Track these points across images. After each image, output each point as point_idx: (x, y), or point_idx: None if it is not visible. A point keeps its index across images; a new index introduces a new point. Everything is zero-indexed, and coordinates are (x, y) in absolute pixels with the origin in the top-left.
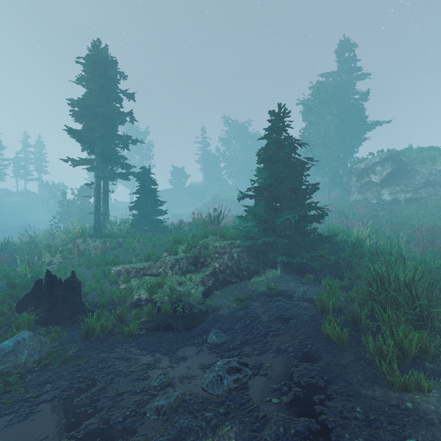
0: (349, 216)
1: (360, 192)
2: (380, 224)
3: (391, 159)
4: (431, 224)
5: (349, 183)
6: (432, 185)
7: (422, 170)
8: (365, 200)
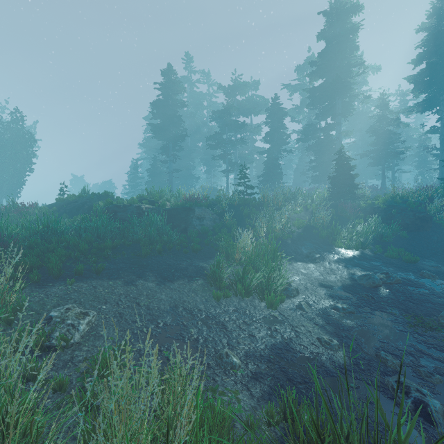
0: None
1: None
2: None
3: None
4: None
5: None
6: None
7: None
8: None
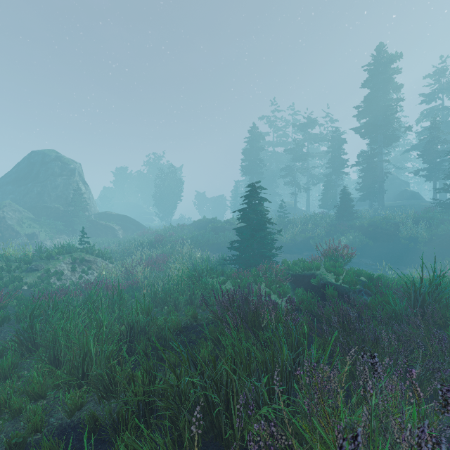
0: None
1: None
2: None
3: None
4: None
5: None
6: None
7: None
8: None
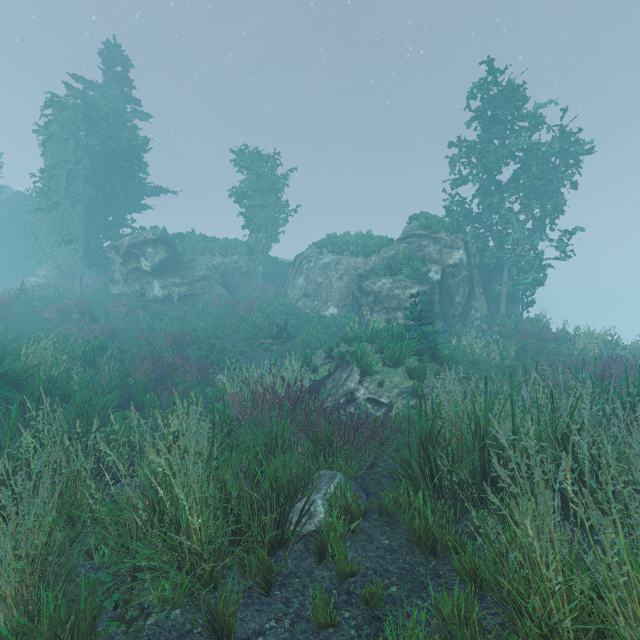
0: (100, 317)
1: (127, 282)
2: (139, 331)
3: (167, 242)
4: (186, 330)
5: (112, 266)
6: (208, 282)
7: (201, 263)
8: (135, 294)
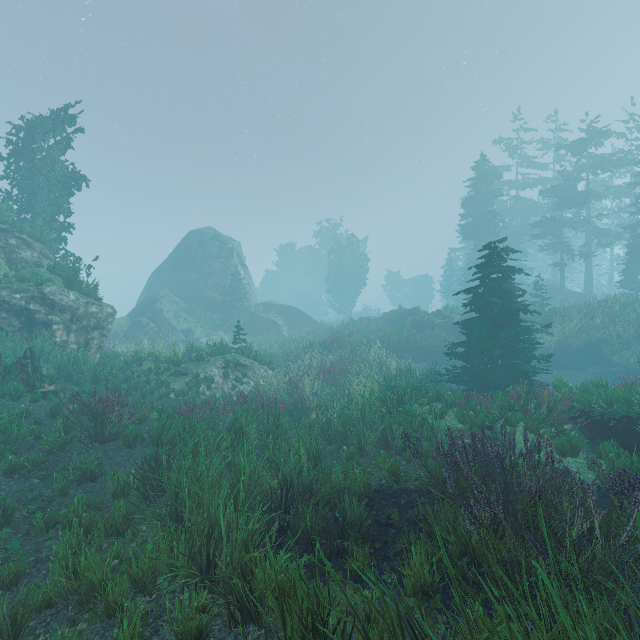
0: None
1: None
2: None
3: None
4: None
5: None
6: None
7: None
8: None
